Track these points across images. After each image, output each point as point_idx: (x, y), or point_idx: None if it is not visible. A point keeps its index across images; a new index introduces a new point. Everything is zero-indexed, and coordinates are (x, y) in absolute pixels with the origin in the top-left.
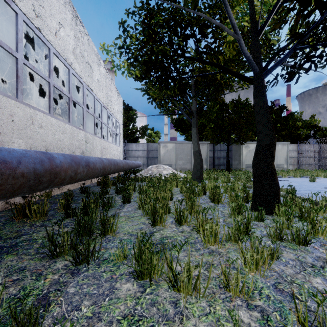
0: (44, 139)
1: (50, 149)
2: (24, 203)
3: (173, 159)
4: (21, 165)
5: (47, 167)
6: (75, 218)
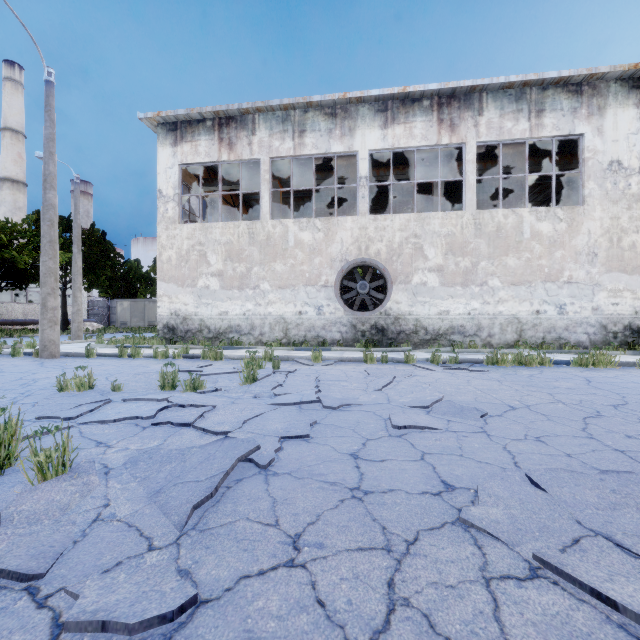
0: None
1: None
2: None
3: (129, 316)
4: None
5: None
6: None
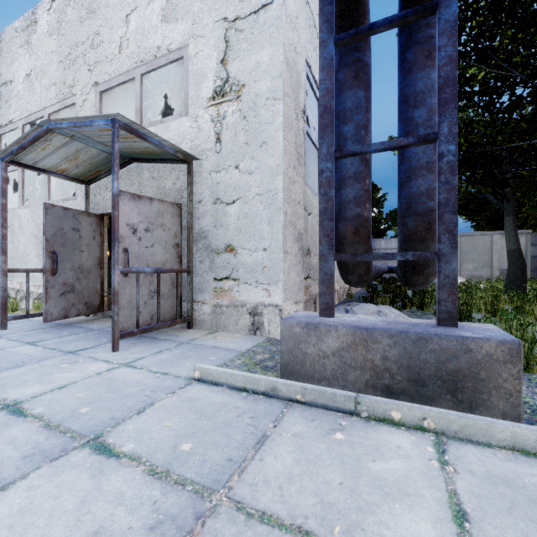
0: None
1: None
2: (341, 300)
3: None
4: None
5: None
6: (410, 310)
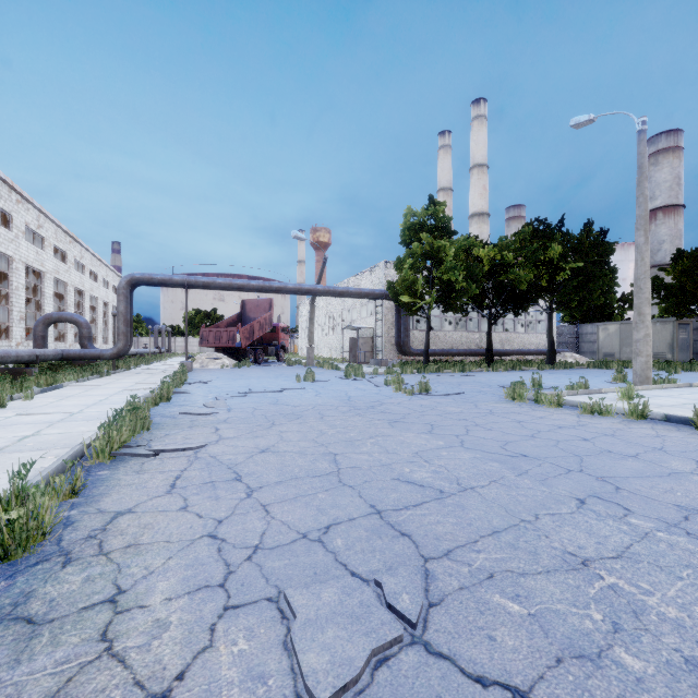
0: (450, 342)
1: (454, 345)
2: None
3: (617, 345)
4: (429, 352)
5: (433, 352)
6: None
